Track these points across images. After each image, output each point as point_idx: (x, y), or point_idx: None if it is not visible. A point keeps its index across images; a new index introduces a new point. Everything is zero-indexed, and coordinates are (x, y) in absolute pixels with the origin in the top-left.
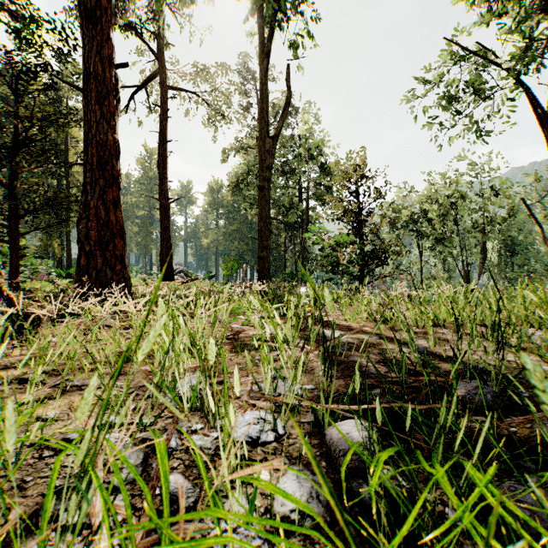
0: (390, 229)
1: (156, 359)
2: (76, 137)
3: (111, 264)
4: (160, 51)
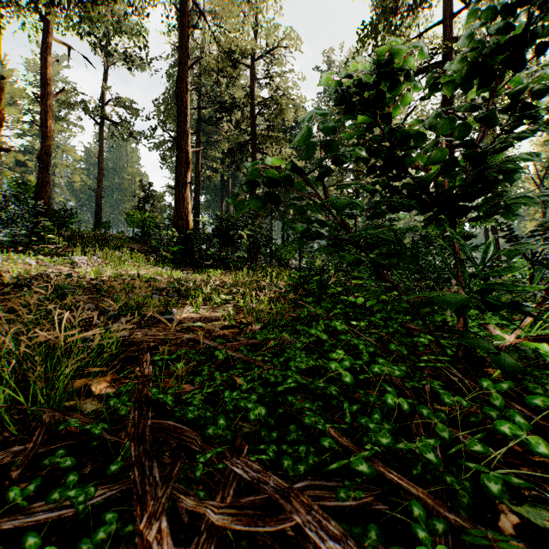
0: None
1: None
2: None
3: None
4: None
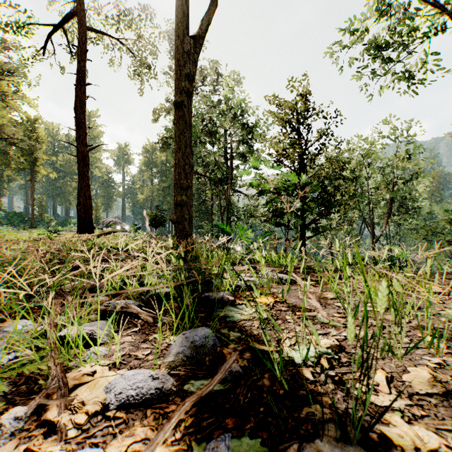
0: None
1: None
2: (7, 91)
3: None
4: None
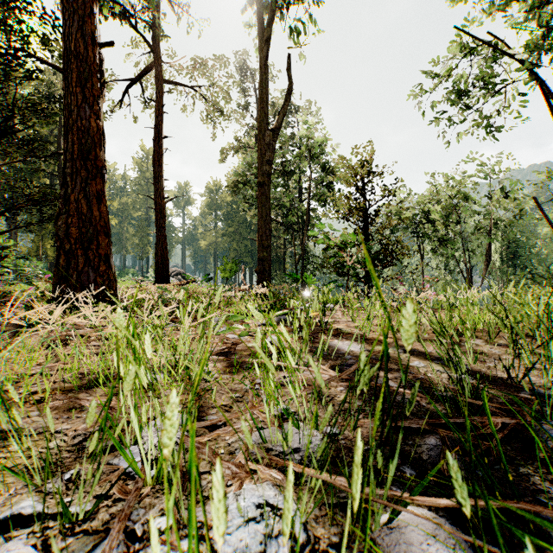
0: (392, 231)
1: (89, 413)
2: None
3: (94, 264)
4: (155, 44)
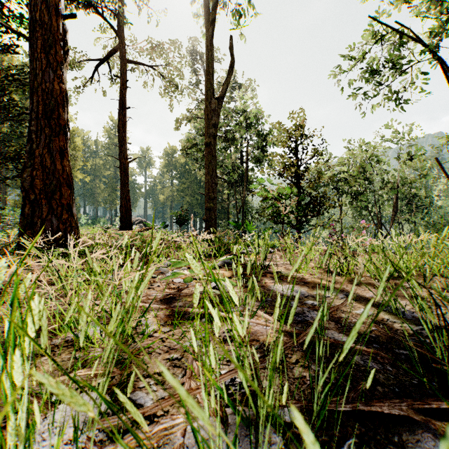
0: (316, 187)
1: None
2: None
3: (57, 212)
4: (120, 30)
